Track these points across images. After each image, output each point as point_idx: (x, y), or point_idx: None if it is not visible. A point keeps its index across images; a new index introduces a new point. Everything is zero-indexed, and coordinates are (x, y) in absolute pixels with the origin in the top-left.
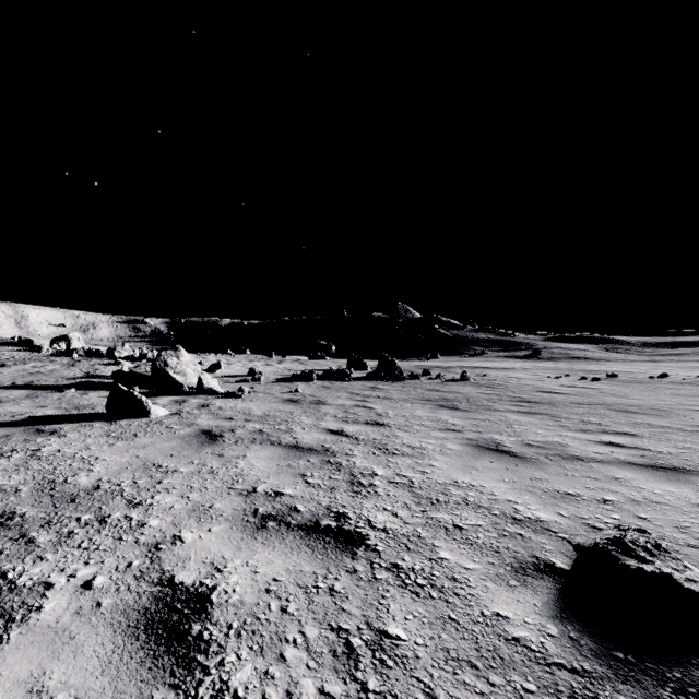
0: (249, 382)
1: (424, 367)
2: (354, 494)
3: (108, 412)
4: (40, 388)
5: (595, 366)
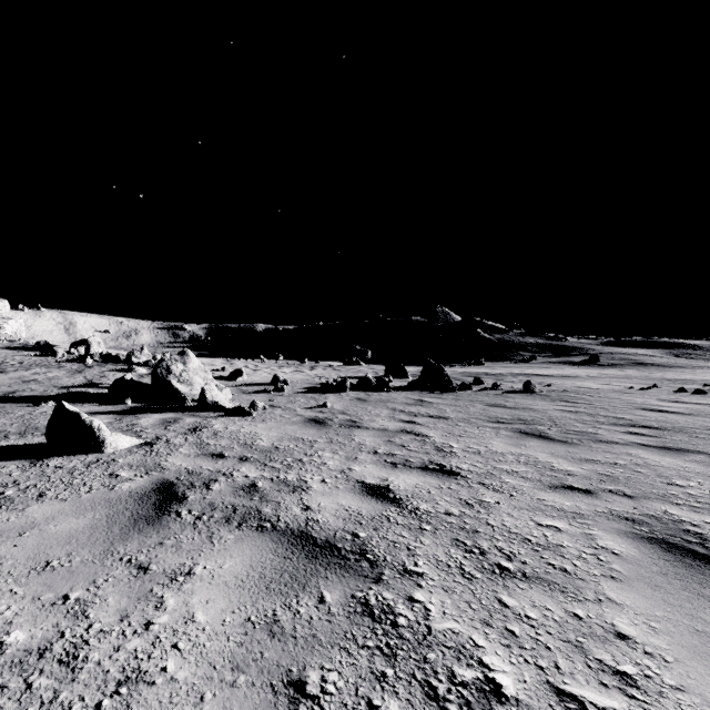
0: (270, 393)
1: (471, 374)
2: None
3: (48, 442)
4: (16, 400)
5: (675, 374)
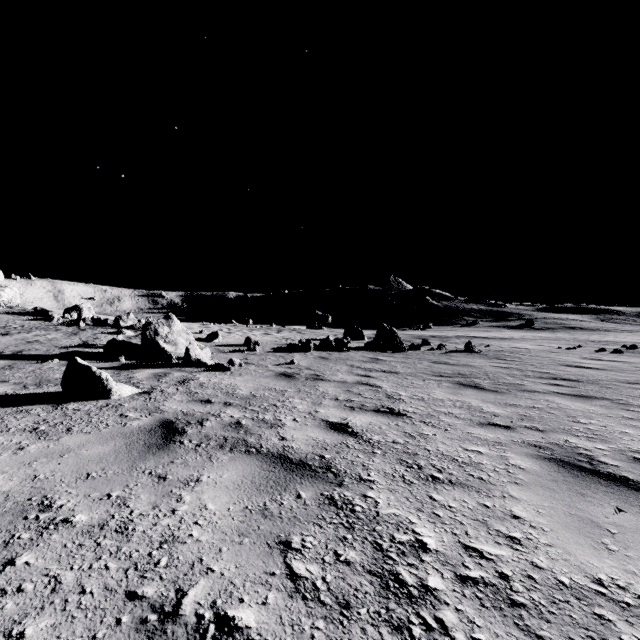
0: (244, 352)
1: (420, 337)
2: (395, 636)
3: (63, 391)
4: (25, 358)
5: (600, 336)
